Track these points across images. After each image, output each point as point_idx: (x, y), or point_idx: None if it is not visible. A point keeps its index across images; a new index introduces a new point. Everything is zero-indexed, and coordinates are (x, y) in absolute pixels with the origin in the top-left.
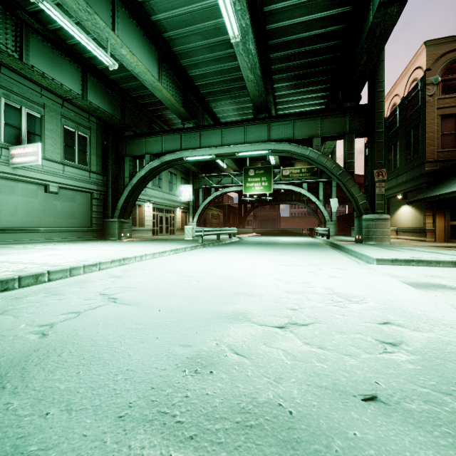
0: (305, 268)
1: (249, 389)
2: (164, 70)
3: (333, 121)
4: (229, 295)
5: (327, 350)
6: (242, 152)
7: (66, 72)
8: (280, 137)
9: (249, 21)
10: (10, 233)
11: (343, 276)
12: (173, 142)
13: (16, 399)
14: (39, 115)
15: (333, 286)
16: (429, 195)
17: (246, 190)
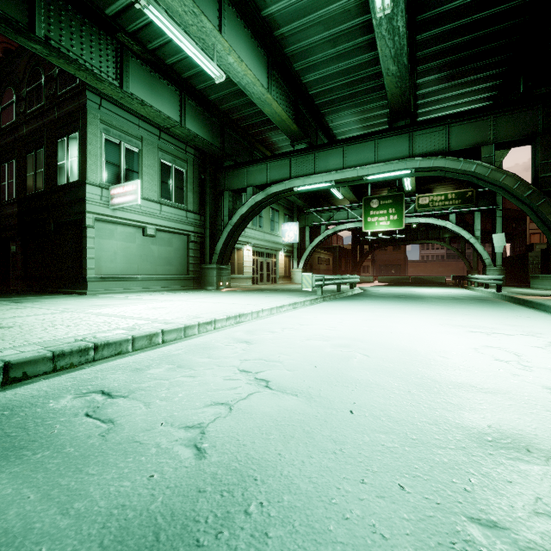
0: (523, 341)
1: None
2: (274, 79)
3: (514, 119)
4: (444, 387)
5: None
6: (372, 174)
7: (164, 97)
8: (428, 149)
9: None
10: (110, 281)
11: None
12: (280, 170)
13: None
14: (137, 149)
15: None
16: None
17: (368, 227)
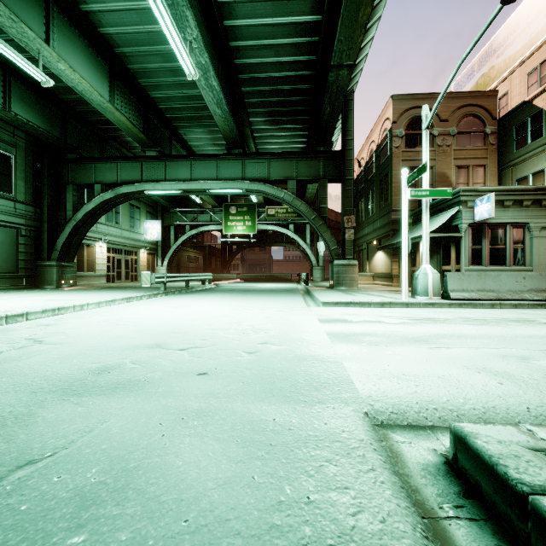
0: (251, 312)
1: (129, 376)
2: (118, 89)
3: (308, 164)
4: (157, 333)
5: (202, 358)
6: (214, 189)
7: None
8: (255, 175)
9: (208, 60)
10: None
11: (276, 317)
12: (132, 172)
13: None
14: None
15: (257, 324)
16: (391, 243)
17: (227, 230)
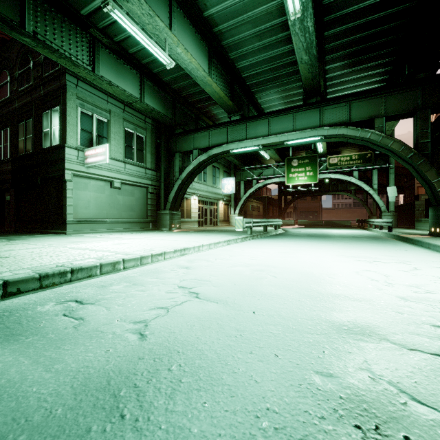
0: (394, 266)
1: None
2: (214, 65)
3: (400, 97)
4: (325, 297)
5: None
6: (291, 140)
7: (128, 79)
8: (334, 121)
9: None
10: (84, 223)
11: None
12: (219, 136)
13: None
14: (106, 120)
15: None
16: None
17: (289, 181)
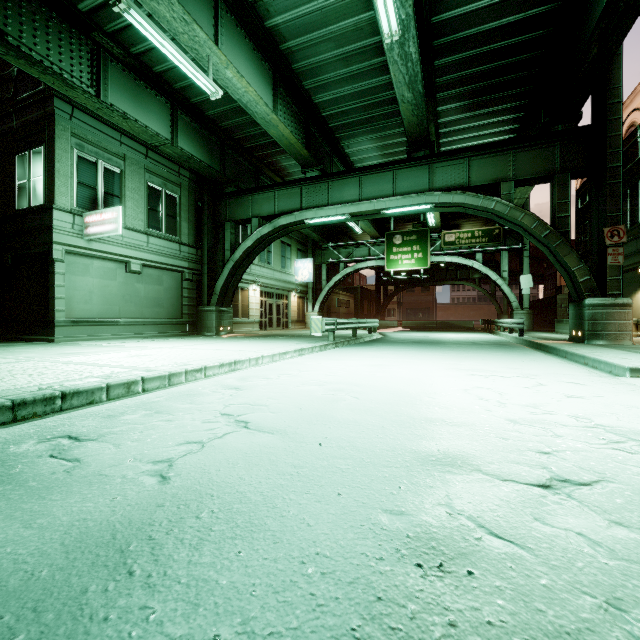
0: (515, 382)
1: (567, 619)
2: (281, 98)
3: (533, 155)
4: (417, 422)
5: None
6: (390, 208)
7: (152, 110)
8: (448, 183)
9: (411, 10)
10: (84, 326)
11: (590, 396)
12: (290, 199)
13: (156, 599)
14: (118, 169)
15: (584, 412)
16: None
17: (390, 265)
